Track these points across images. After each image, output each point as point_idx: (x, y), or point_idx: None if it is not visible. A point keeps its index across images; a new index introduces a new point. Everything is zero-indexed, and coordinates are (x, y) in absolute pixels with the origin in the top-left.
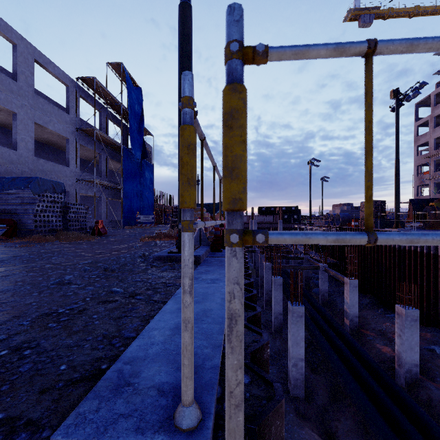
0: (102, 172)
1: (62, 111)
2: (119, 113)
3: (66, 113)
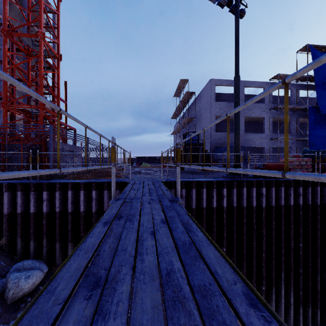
0: (292, 130)
1: (260, 104)
2: (310, 80)
3: (262, 104)
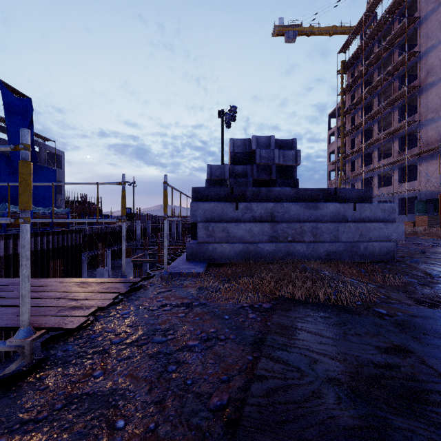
0: None
1: None
2: (2, 121)
3: None
